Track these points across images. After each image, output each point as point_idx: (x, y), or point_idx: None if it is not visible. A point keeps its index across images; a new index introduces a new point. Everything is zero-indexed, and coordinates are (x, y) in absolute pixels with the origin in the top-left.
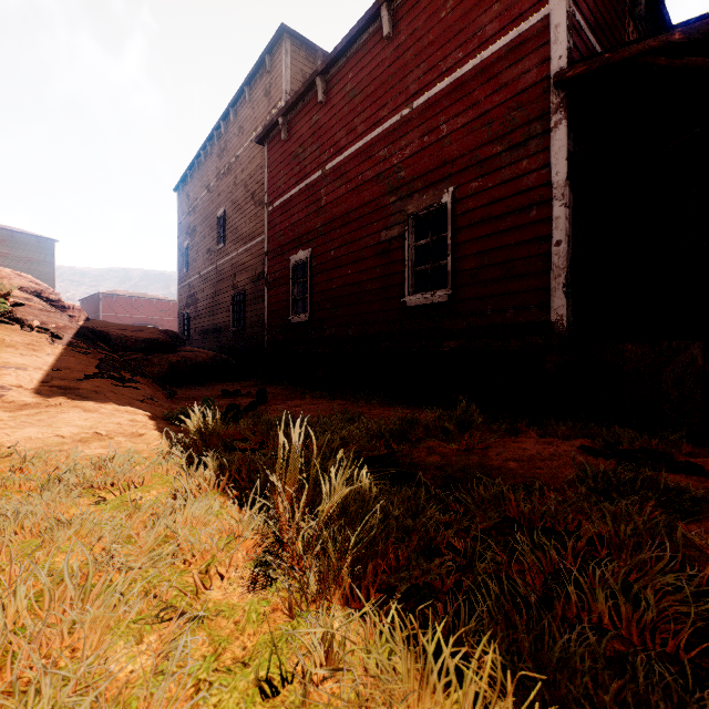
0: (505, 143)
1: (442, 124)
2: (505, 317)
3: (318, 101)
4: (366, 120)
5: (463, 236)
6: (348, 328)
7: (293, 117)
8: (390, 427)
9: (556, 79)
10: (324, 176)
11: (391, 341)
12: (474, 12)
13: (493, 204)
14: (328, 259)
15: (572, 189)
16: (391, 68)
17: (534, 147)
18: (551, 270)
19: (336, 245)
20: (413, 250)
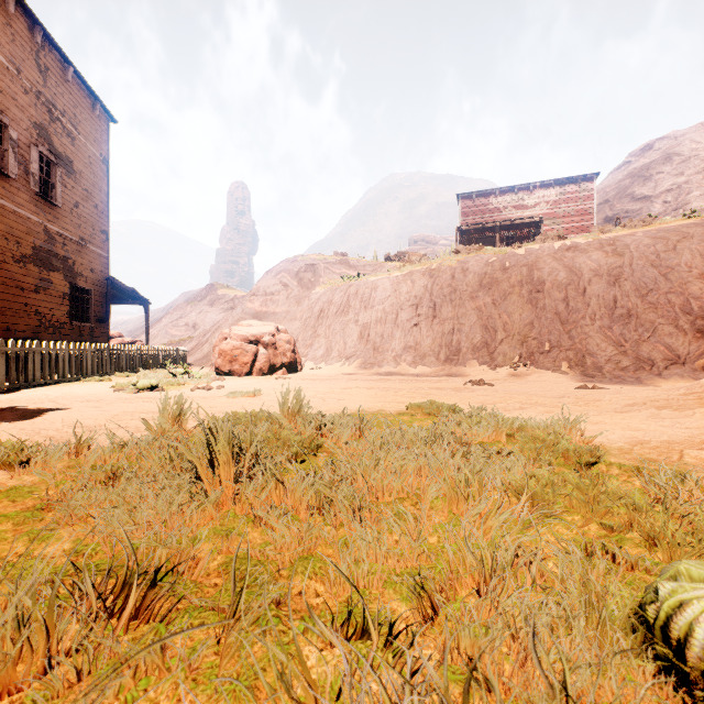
0: None
1: None
2: None
3: None
4: None
5: None
6: None
7: None
8: None
9: None
10: None
11: None
12: None
13: None
14: None
15: None
16: None
17: None
18: None
19: None
20: None
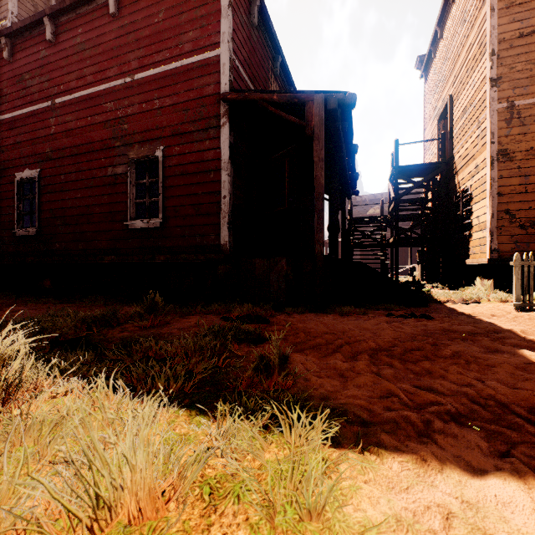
0: (196, 126)
1: (156, 99)
2: (196, 240)
3: (47, 39)
4: (95, 73)
5: (170, 182)
6: (78, 243)
7: (18, 42)
8: (95, 317)
9: (223, 97)
10: (53, 108)
11: (117, 255)
12: (177, 30)
13: (189, 164)
14: (58, 182)
15: (233, 166)
16: (117, 40)
17: (212, 134)
18: (221, 213)
19: (66, 171)
20: (135, 187)
